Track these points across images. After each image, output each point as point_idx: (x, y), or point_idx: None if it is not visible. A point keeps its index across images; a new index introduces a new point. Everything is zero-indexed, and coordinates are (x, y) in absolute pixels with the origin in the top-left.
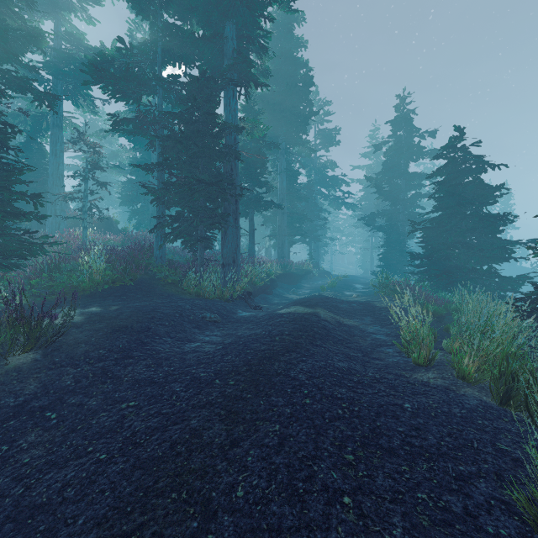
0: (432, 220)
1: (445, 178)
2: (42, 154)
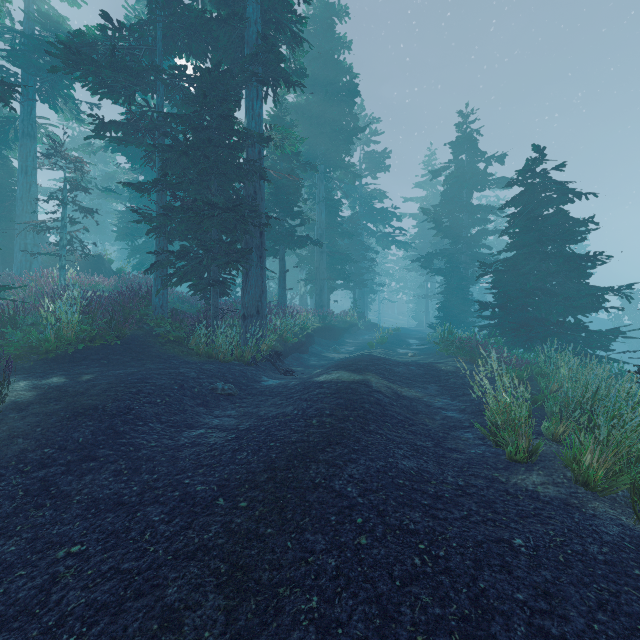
0: (505, 261)
1: (522, 210)
2: (8, 171)
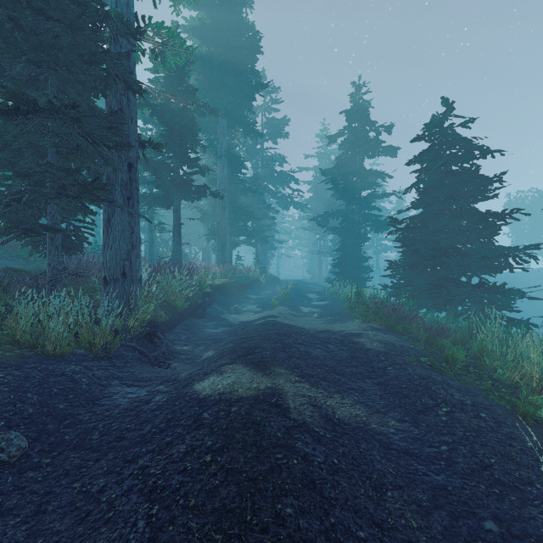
0: (413, 218)
1: (430, 165)
2: None
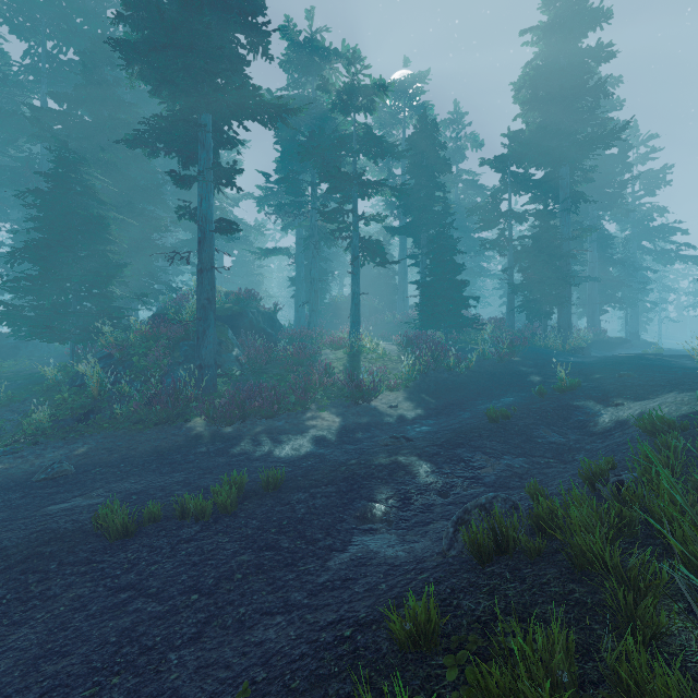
0: None
1: None
2: (390, 258)
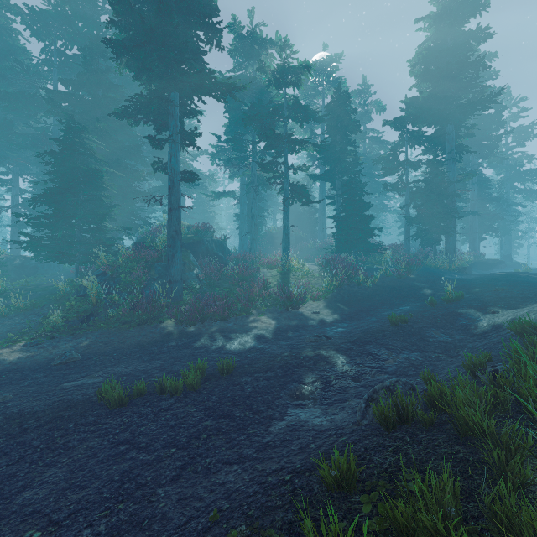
0: None
1: None
2: (312, 198)
